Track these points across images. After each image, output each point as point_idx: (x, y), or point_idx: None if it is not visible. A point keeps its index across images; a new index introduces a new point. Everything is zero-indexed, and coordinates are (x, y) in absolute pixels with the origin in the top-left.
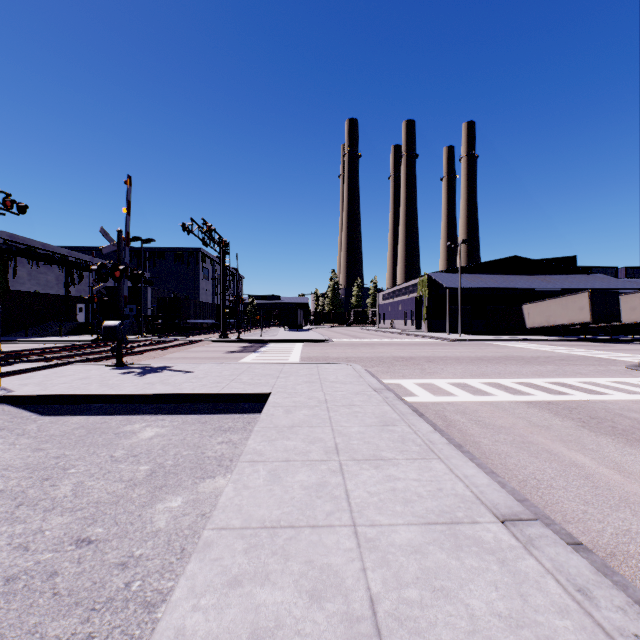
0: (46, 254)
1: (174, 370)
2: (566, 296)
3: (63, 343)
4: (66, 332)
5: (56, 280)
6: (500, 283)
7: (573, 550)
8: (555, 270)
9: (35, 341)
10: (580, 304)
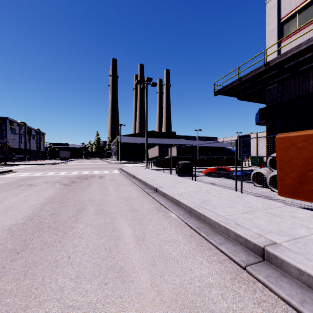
0: None
1: None
2: (155, 146)
3: None
4: None
5: None
6: (142, 141)
7: None
8: (168, 136)
9: None
10: (157, 149)
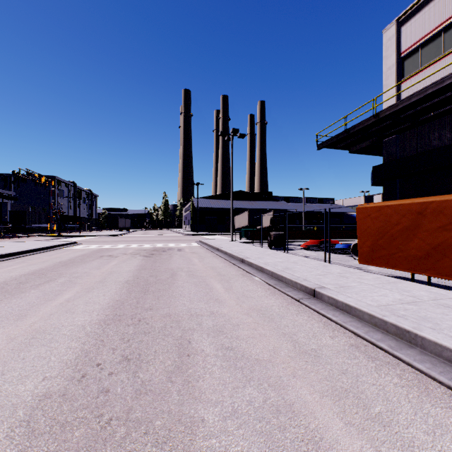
0: None
1: None
2: (243, 213)
3: None
4: None
5: None
6: (227, 205)
7: (4, 253)
8: (261, 198)
9: None
10: (246, 217)
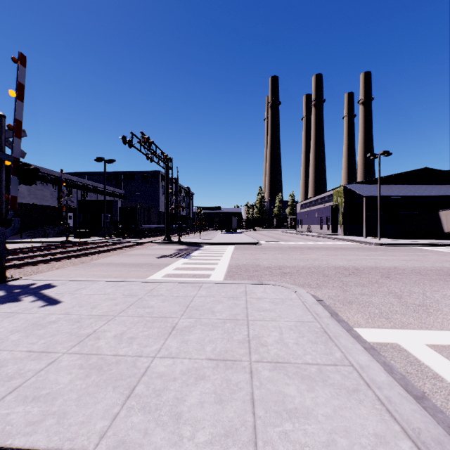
0: (41, 175)
1: (41, 296)
2: None
3: (39, 244)
4: (55, 234)
5: (50, 195)
6: (414, 191)
7: None
8: None
9: (19, 242)
10: None
